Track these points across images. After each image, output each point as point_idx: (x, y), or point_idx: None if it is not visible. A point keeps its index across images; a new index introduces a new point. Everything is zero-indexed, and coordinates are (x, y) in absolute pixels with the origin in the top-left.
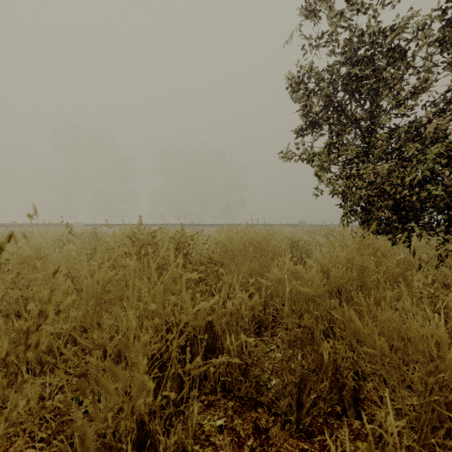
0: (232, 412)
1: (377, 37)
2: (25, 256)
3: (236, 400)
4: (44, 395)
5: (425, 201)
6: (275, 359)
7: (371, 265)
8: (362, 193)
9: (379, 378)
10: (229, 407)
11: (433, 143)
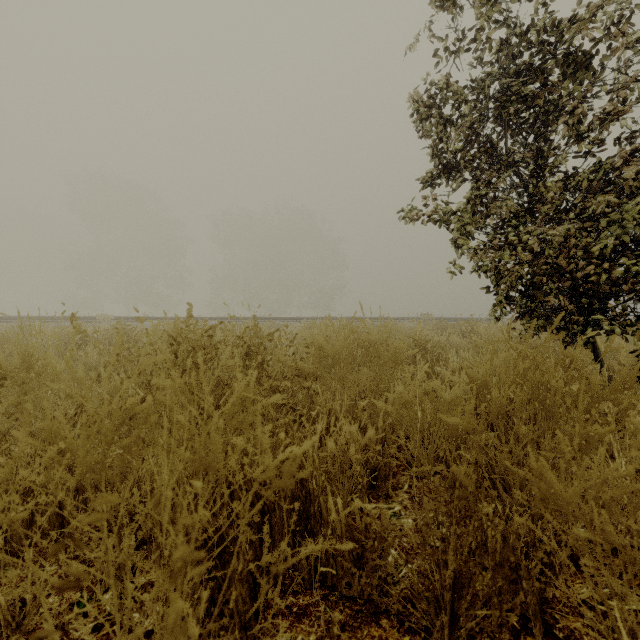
0: (340, 632)
1: (549, 35)
2: (7, 366)
3: (345, 603)
4: (26, 598)
5: (617, 283)
6: (412, 541)
7: (560, 381)
8: (523, 271)
9: (571, 561)
10: (334, 622)
11: (631, 195)
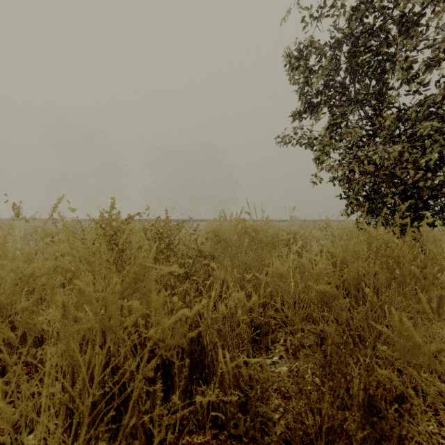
0: None
1: (388, 1)
2: None
3: (232, 442)
4: None
5: (436, 188)
6: (290, 391)
7: (409, 255)
8: (367, 180)
9: None
10: None
11: None
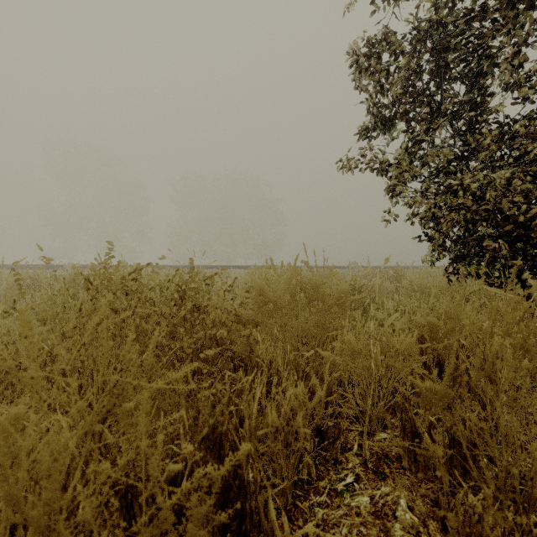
0: None
1: None
2: None
3: None
4: None
5: None
6: None
7: None
8: (459, 217)
9: None
10: None
11: None
